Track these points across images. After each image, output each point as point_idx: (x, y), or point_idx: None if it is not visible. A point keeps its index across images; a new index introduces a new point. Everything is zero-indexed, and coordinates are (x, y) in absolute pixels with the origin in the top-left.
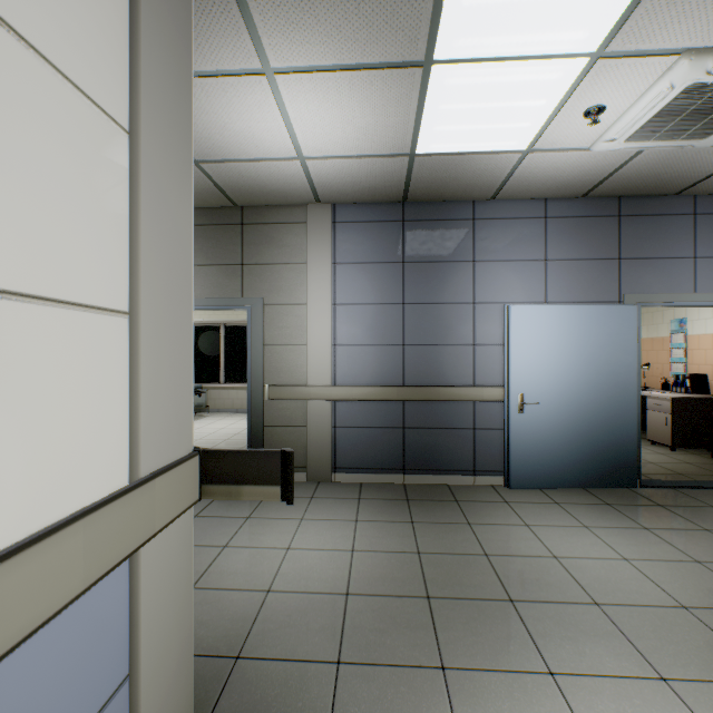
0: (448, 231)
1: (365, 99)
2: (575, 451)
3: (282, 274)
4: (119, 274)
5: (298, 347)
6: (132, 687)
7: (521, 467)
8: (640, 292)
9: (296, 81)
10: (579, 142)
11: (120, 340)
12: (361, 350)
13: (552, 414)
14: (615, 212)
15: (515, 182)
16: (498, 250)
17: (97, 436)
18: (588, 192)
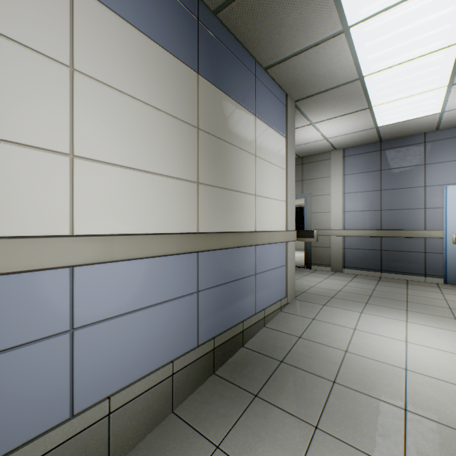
0: (407, 151)
1: (348, 120)
2: None
3: (319, 182)
4: (285, 195)
5: (326, 213)
6: (286, 267)
7: (455, 273)
8: None
9: (322, 123)
10: None
11: (285, 206)
12: (357, 213)
13: None
14: None
15: (446, 122)
16: (441, 156)
17: (283, 221)
18: None
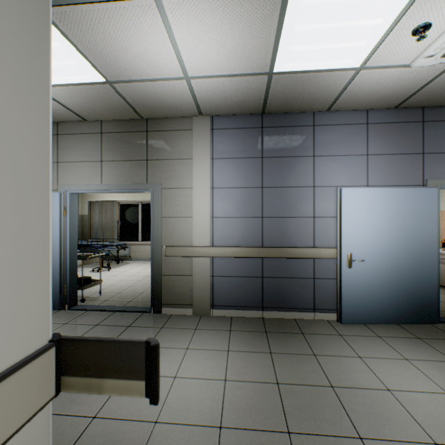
0: (295, 134)
1: (235, 21)
2: (390, 296)
3: (175, 167)
4: None
5: (186, 218)
6: None
7: (350, 307)
8: (438, 178)
9: (179, 4)
10: (403, 59)
11: None
12: (231, 221)
13: (373, 269)
14: (420, 118)
15: (346, 96)
16: (332, 147)
17: None
18: (400, 103)
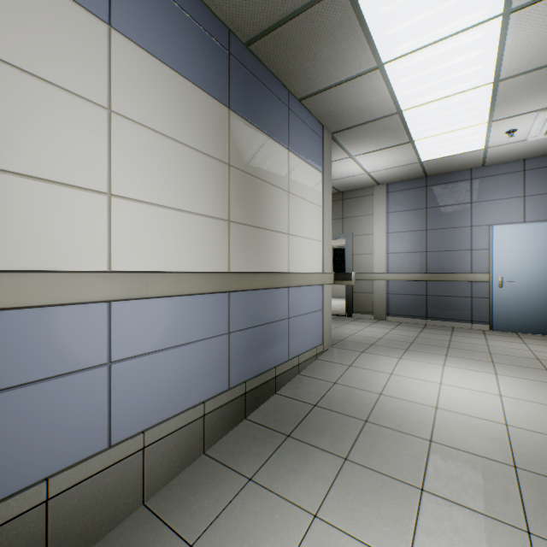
0: (454, 188)
1: (390, 154)
2: (543, 312)
3: (361, 221)
4: (321, 234)
5: (368, 255)
6: (322, 312)
7: (501, 319)
8: None
9: (362, 156)
10: (516, 139)
11: (321, 246)
12: (402, 255)
13: (524, 289)
14: None
15: (491, 158)
16: (488, 194)
17: (319, 263)
18: None
